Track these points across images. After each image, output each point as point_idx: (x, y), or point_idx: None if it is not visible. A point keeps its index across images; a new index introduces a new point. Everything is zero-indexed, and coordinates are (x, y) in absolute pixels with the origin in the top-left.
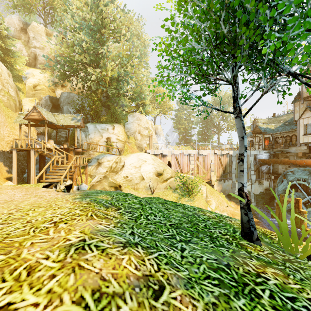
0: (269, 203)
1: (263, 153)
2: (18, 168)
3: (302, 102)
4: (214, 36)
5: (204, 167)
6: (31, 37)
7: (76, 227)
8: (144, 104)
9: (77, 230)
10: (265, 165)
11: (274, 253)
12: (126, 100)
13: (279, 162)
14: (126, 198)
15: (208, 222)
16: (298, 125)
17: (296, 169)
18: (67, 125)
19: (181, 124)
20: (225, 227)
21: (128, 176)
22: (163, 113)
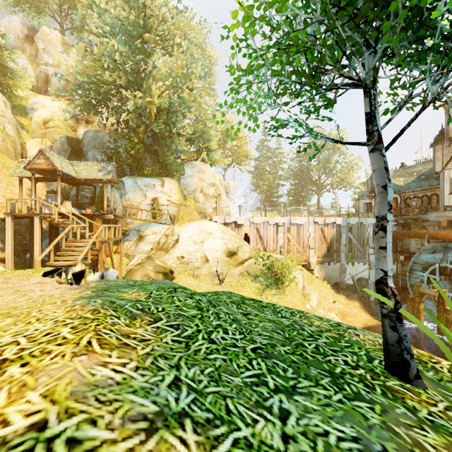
0: None
1: None
2: (18, 245)
3: (448, 144)
4: None
5: (299, 243)
6: (40, 49)
7: (41, 377)
8: (208, 149)
9: (40, 388)
10: None
11: None
12: (182, 142)
13: (412, 234)
14: (174, 295)
15: (321, 340)
16: (442, 179)
17: (438, 246)
18: (92, 179)
19: (264, 180)
20: (351, 350)
21: (183, 256)
22: (237, 164)
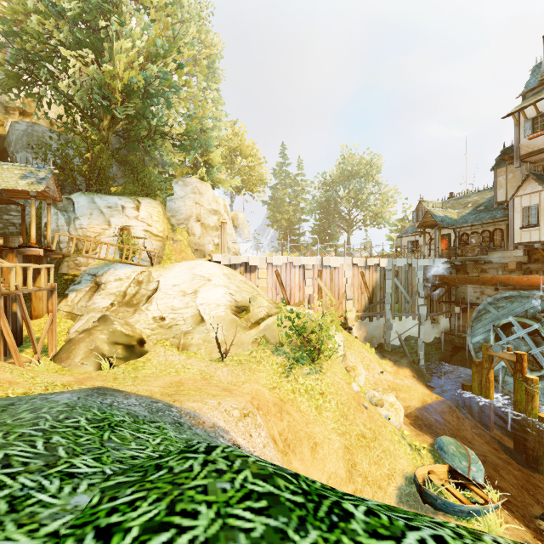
0: (451, 359)
1: (439, 264)
2: None
3: (519, 164)
4: None
5: (334, 293)
6: None
7: None
8: (209, 165)
9: None
10: (442, 288)
11: None
12: (169, 148)
13: (475, 280)
14: None
15: None
16: (511, 208)
17: (510, 295)
18: (13, 191)
19: (282, 213)
20: None
21: (164, 316)
22: (249, 190)
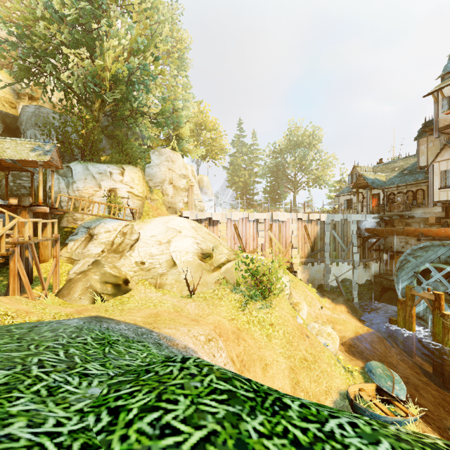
0: (380, 297)
1: (370, 218)
2: None
3: (438, 135)
4: None
5: (282, 242)
6: None
7: None
8: (179, 138)
9: None
10: (373, 238)
11: None
12: (147, 125)
13: (400, 232)
14: None
15: None
16: (431, 172)
17: (430, 244)
18: (25, 161)
19: (239, 176)
20: None
21: (144, 261)
22: (212, 158)
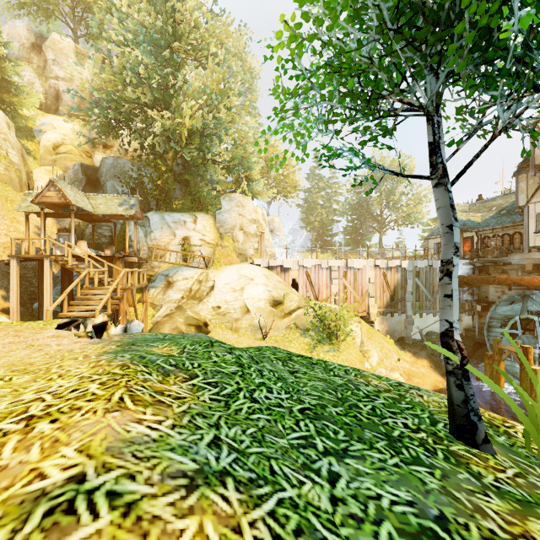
0: (473, 354)
1: (461, 265)
2: (24, 292)
3: (534, 173)
4: (394, 12)
5: (357, 291)
6: (49, 60)
7: (74, 433)
8: (249, 179)
9: (74, 444)
10: (464, 287)
11: (527, 473)
12: (218, 171)
13: (491, 280)
14: (210, 350)
15: (378, 401)
16: (526, 214)
17: (522, 294)
18: (111, 214)
19: (315, 215)
20: (412, 412)
21: (220, 306)
22: (283, 196)
